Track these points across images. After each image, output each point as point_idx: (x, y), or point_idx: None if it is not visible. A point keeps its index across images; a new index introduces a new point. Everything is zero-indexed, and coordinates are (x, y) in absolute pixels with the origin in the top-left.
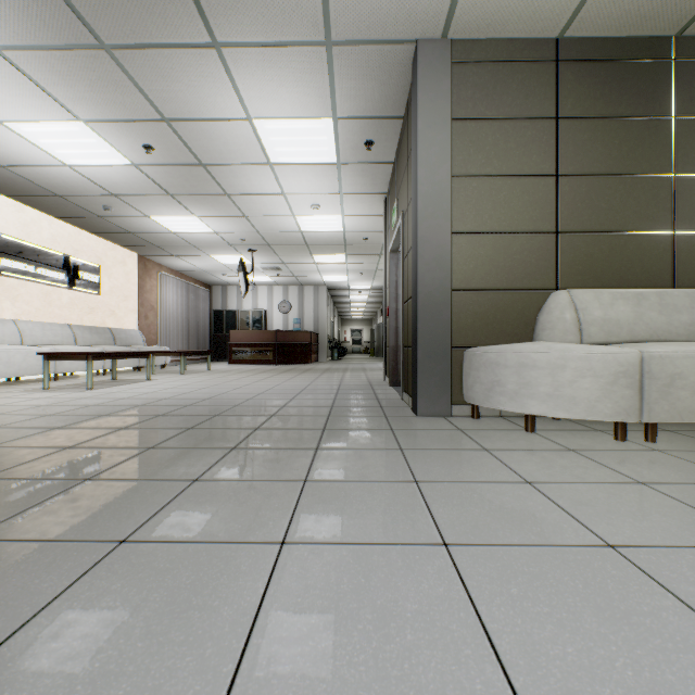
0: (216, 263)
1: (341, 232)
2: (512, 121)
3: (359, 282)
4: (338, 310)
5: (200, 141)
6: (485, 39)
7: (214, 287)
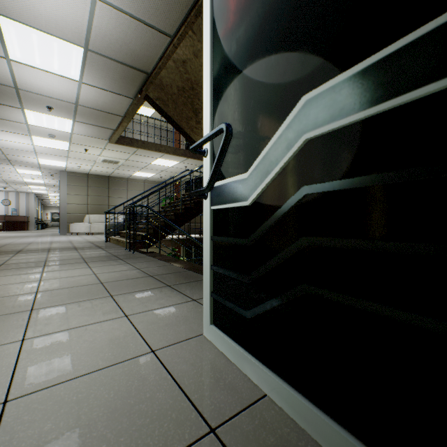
0: None
1: (44, 183)
2: (80, 186)
3: (55, 193)
4: (41, 201)
5: None
6: (75, 172)
7: None
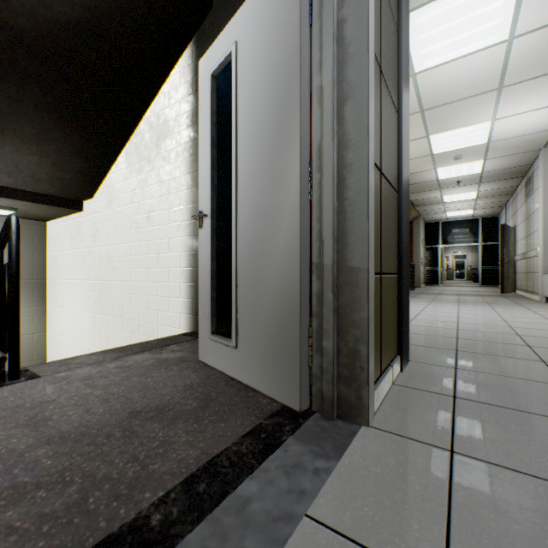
0: None
1: None
2: None
3: None
4: None
5: None
6: None
7: None
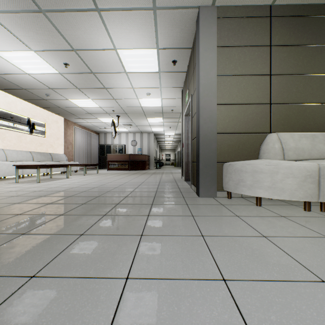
0: (101, 122)
1: (160, 107)
2: (247, 47)
3: (169, 131)
4: (159, 144)
5: (91, 61)
6: (234, 6)
7: (100, 133)
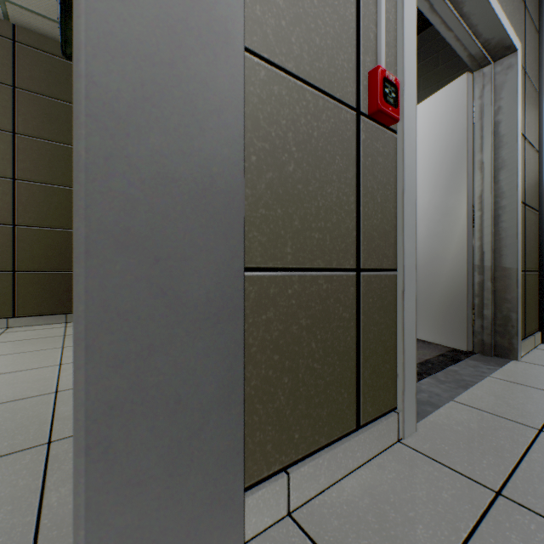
0: None
1: None
2: None
3: None
4: None
5: None
6: None
7: None
